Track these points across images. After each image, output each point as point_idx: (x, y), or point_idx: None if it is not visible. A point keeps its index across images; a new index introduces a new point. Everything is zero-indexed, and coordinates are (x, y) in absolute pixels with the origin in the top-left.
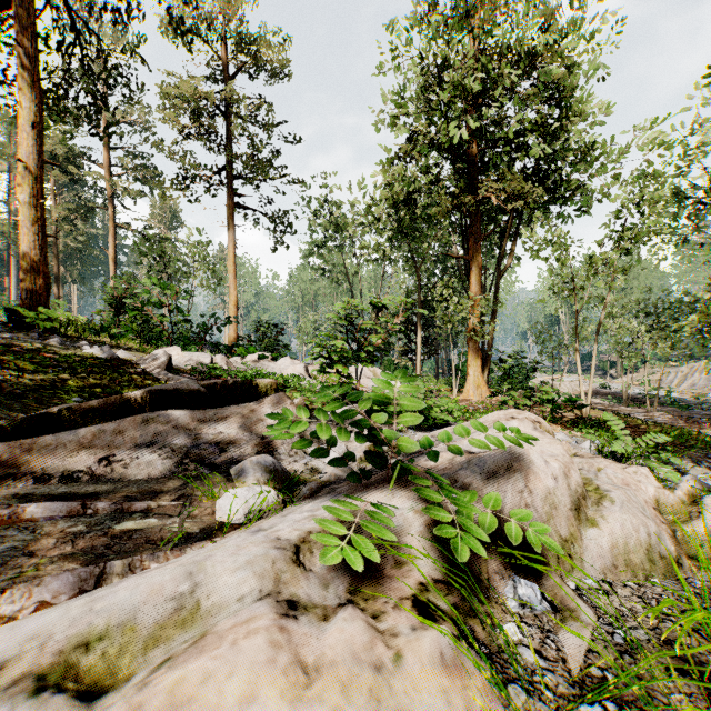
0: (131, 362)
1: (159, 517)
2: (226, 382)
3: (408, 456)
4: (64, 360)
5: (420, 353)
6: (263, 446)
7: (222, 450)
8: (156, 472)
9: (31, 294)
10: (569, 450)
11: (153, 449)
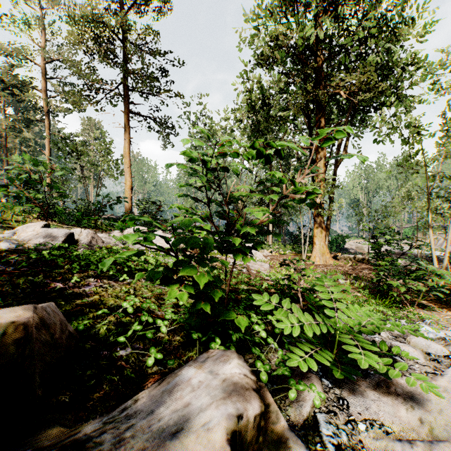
0: None
1: None
2: None
3: None
4: None
5: (272, 226)
6: None
7: None
8: None
9: None
10: None
11: None
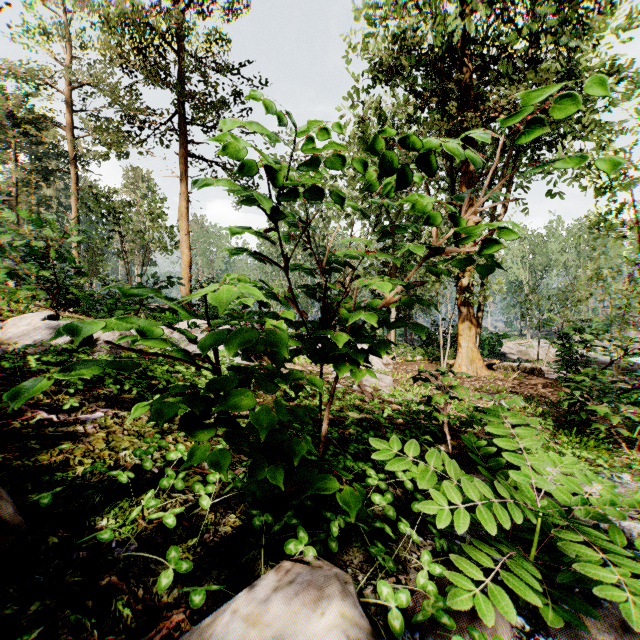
0: None
1: None
2: None
3: None
4: None
5: (394, 319)
6: None
7: None
8: None
9: None
10: None
11: None
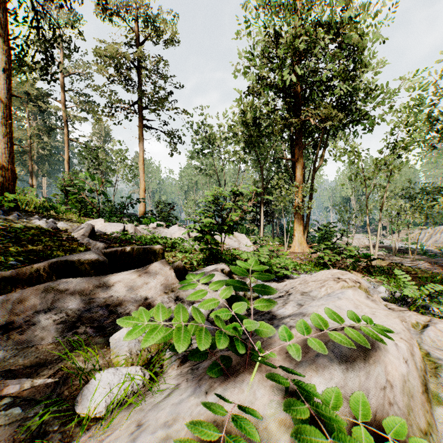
0: (66, 231)
1: (25, 404)
2: (124, 249)
3: (261, 315)
4: (14, 231)
5: (263, 221)
6: (146, 305)
7: (111, 312)
8: (48, 337)
9: (3, 184)
10: (380, 302)
11: (50, 315)
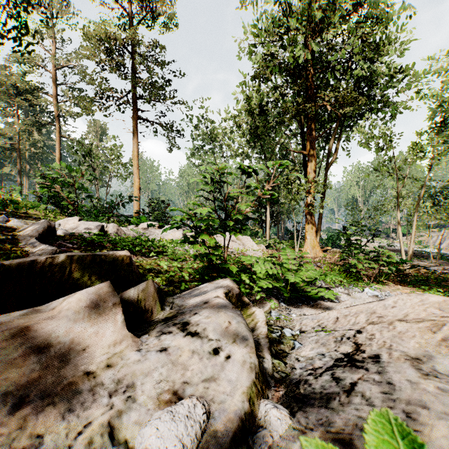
0: (11, 230)
1: None
2: (52, 259)
3: None
4: None
5: (269, 223)
6: (17, 424)
7: None
8: None
9: None
10: None
11: None
